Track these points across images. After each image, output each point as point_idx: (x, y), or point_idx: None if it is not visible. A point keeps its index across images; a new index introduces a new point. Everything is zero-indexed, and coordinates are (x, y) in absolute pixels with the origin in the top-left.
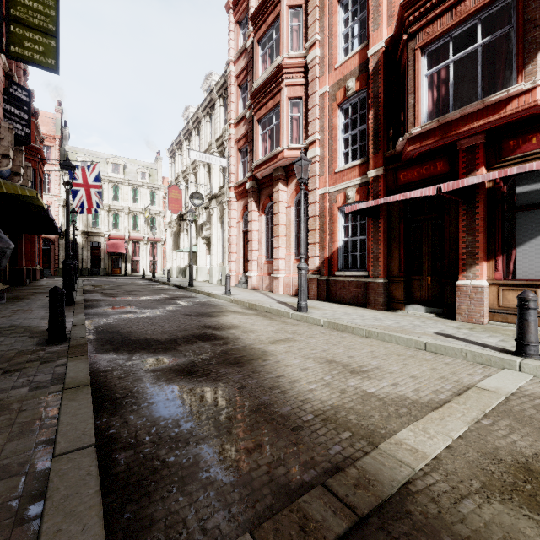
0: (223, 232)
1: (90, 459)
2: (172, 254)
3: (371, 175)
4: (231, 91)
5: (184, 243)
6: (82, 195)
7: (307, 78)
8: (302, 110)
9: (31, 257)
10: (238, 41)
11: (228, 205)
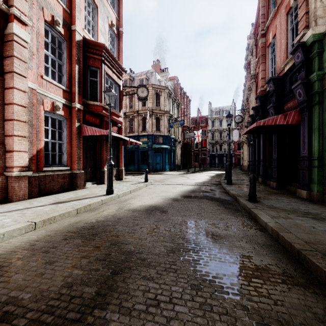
0: None
1: (225, 186)
2: None
3: (78, 106)
4: None
5: None
6: None
7: None
8: None
9: None
10: None
11: None
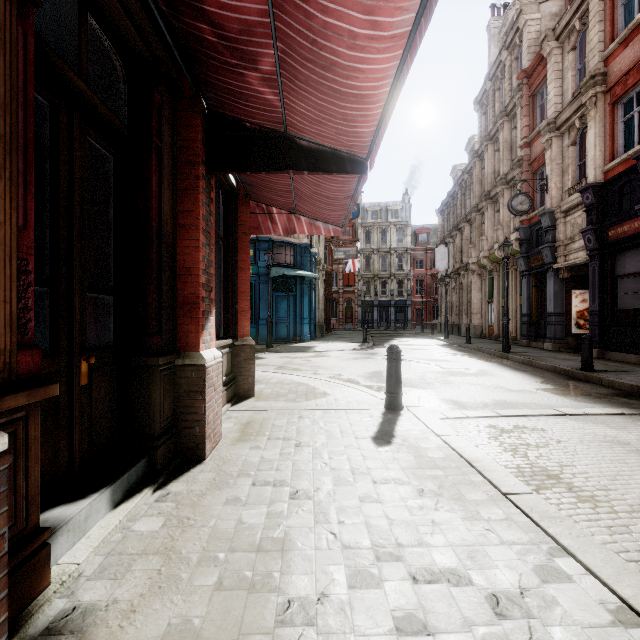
0: None
1: None
2: None
3: None
4: None
5: None
6: None
7: None
8: None
9: None
10: None
11: None
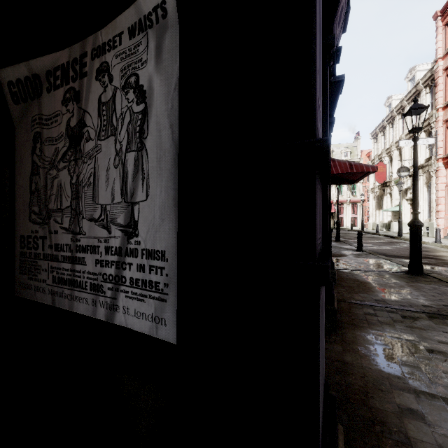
0: (429, 194)
1: None
2: (375, 212)
3: None
4: (439, 82)
5: (387, 204)
6: None
7: None
8: None
9: None
10: (446, 40)
11: (435, 173)
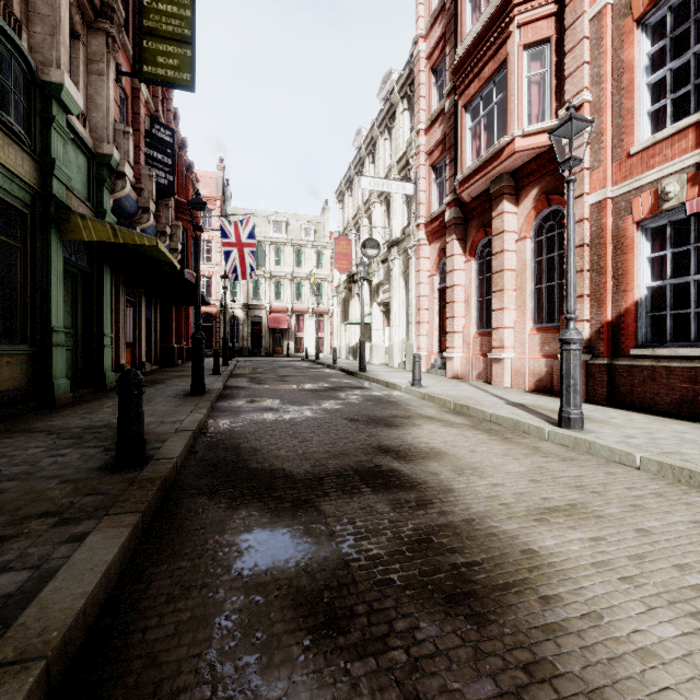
0: (407, 293)
1: None
2: (340, 328)
3: None
4: (420, 81)
5: (355, 313)
6: (235, 256)
7: (561, 1)
8: (550, 62)
9: (186, 334)
10: (430, 3)
11: (415, 252)
